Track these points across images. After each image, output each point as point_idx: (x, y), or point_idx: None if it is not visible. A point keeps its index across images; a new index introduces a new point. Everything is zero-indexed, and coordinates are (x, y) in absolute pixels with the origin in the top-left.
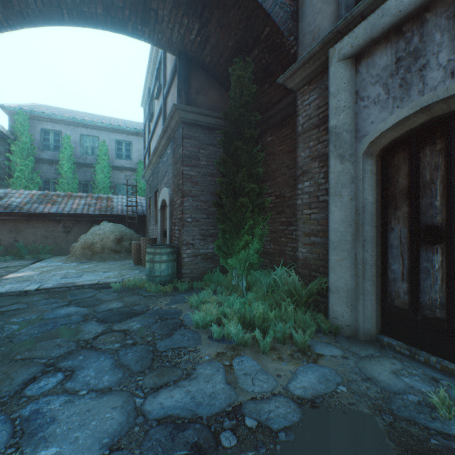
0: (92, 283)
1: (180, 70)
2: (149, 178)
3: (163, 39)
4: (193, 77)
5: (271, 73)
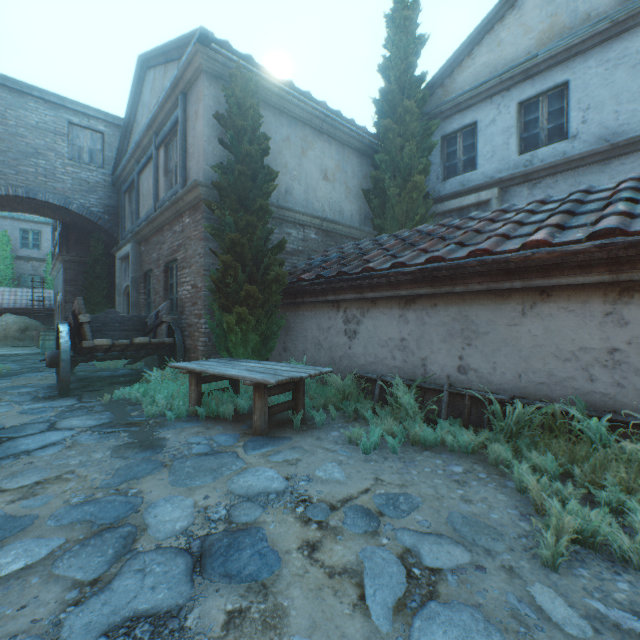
0: (1, 354)
1: (63, 232)
2: (56, 277)
3: (51, 217)
4: (73, 235)
5: (115, 243)
